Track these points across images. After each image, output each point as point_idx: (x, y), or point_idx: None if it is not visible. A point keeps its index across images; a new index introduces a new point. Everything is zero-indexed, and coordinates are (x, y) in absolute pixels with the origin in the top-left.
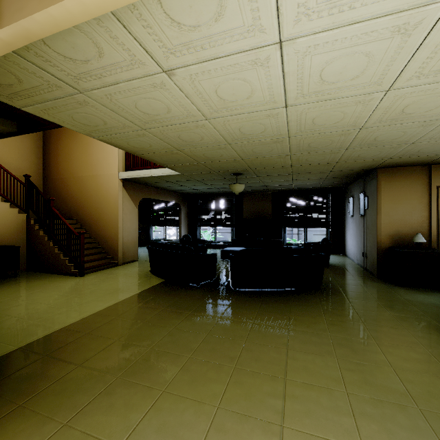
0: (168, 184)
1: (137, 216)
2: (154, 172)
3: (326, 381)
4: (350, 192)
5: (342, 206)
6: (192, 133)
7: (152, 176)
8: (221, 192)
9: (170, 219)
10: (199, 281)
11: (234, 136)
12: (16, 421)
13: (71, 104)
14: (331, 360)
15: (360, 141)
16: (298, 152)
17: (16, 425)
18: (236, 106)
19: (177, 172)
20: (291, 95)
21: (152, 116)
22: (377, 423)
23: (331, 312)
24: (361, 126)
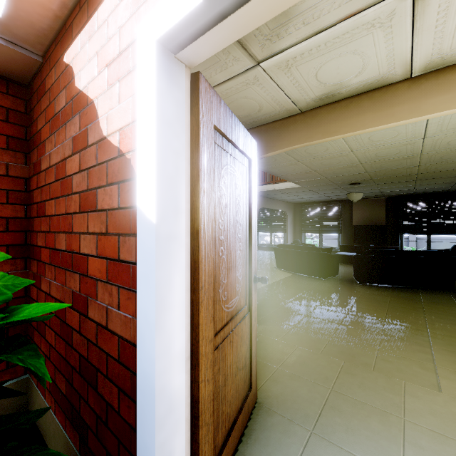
0: (282, 195)
1: None
2: (276, 186)
3: None
4: None
5: None
6: (334, 159)
7: (274, 189)
8: (327, 200)
9: (275, 226)
10: (325, 275)
11: (369, 158)
12: (268, 322)
13: None
14: None
15: None
16: (427, 164)
17: (269, 323)
18: (380, 142)
19: (298, 186)
20: (430, 132)
21: (311, 154)
22: None
23: None
24: None
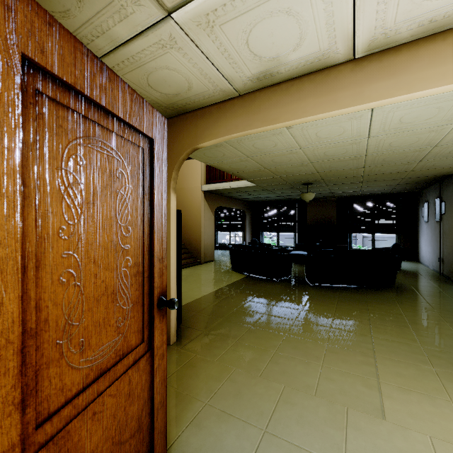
0: (239, 194)
1: (213, 222)
2: (232, 185)
3: (405, 340)
4: (425, 197)
5: (415, 211)
6: (284, 157)
7: (230, 188)
8: (284, 200)
9: (234, 225)
10: (278, 277)
11: (318, 157)
12: (208, 337)
13: (210, 147)
14: (408, 330)
15: (434, 155)
16: (371, 165)
17: (209, 339)
18: (327, 140)
19: (253, 184)
20: (374, 131)
21: (260, 149)
22: (444, 360)
23: (406, 304)
24: (435, 145)
